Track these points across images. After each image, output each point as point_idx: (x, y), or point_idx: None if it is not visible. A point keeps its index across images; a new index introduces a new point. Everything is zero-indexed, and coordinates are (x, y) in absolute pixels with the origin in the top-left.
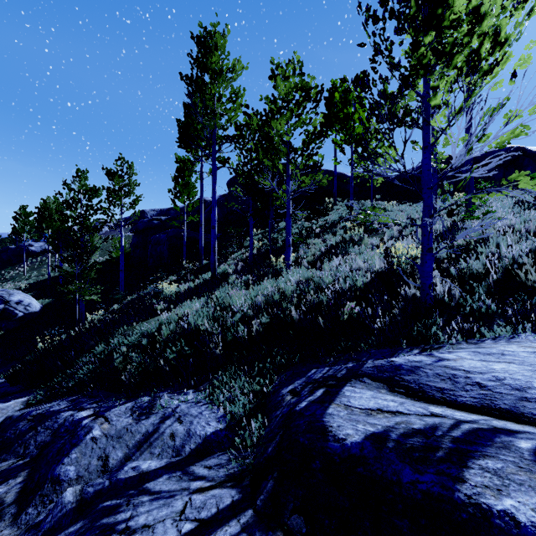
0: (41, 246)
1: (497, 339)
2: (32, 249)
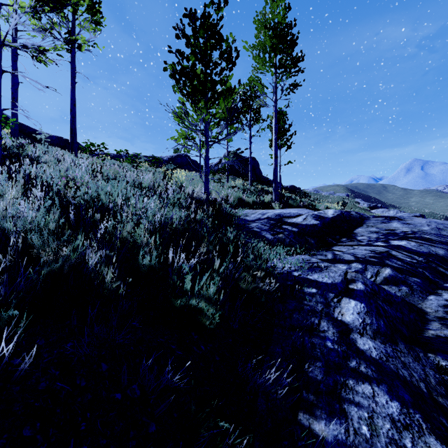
0: None
1: (246, 212)
2: None
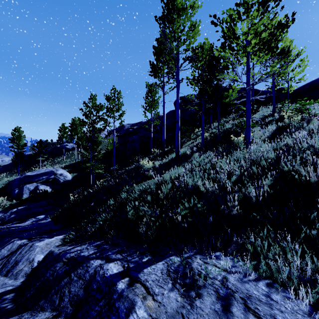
0: (71, 145)
1: None
2: (67, 147)
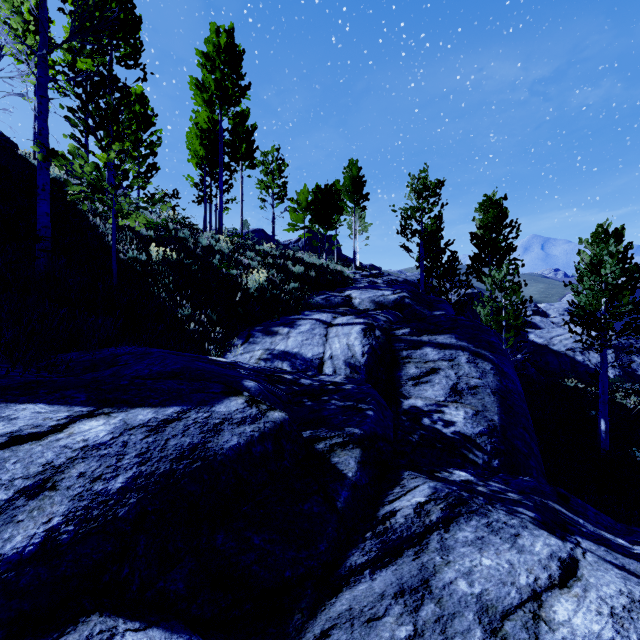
0: None
1: None
2: None
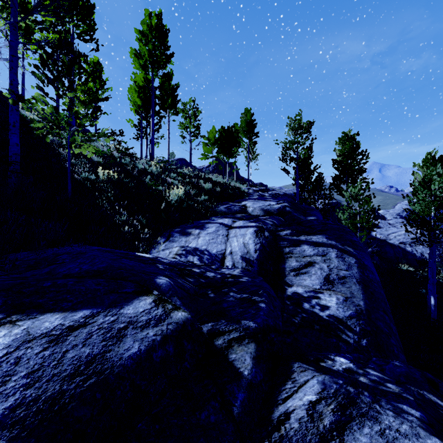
0: None
1: None
2: None
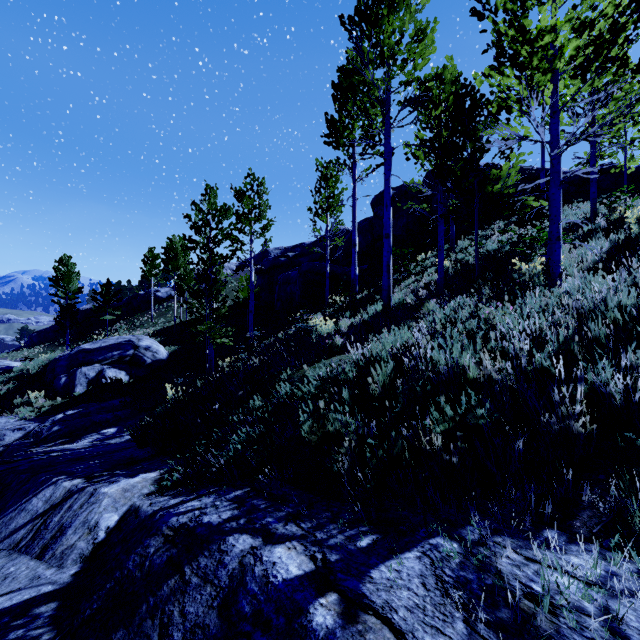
0: (167, 292)
1: None
2: (158, 294)
